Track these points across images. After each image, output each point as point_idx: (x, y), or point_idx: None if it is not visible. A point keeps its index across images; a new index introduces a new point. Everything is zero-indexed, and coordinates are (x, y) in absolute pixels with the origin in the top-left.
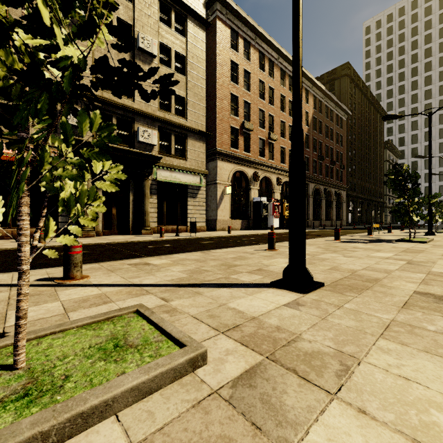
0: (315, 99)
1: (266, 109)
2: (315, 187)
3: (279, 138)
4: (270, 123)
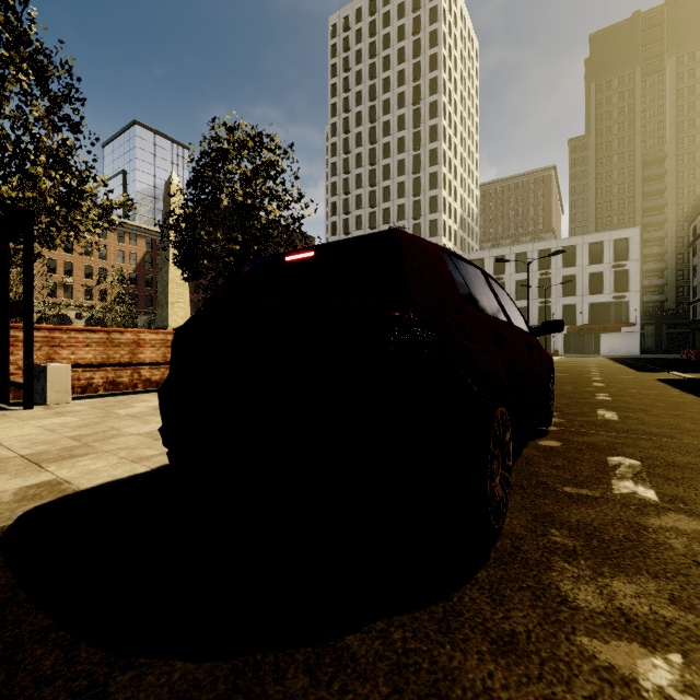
0: (152, 239)
1: (59, 258)
2: (151, 319)
3: (83, 280)
4: (69, 268)
